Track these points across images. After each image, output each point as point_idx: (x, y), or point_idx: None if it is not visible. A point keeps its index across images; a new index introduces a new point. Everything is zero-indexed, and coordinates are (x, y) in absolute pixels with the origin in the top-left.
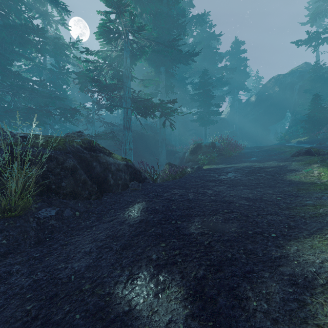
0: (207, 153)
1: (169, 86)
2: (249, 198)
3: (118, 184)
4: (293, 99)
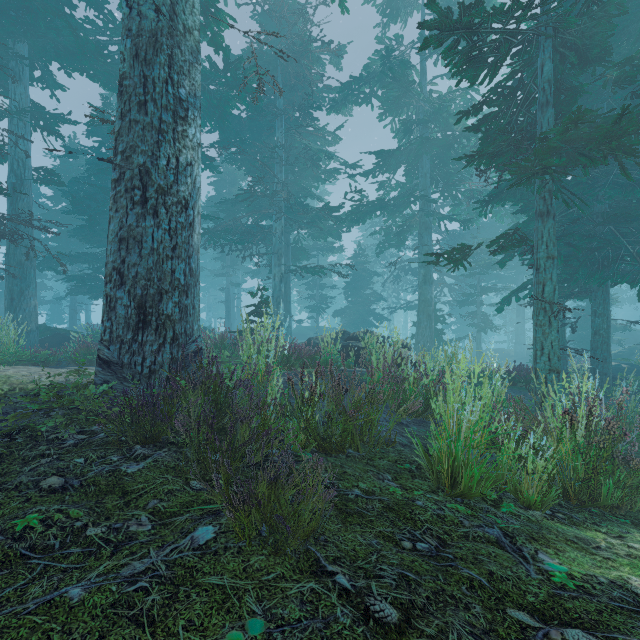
0: None
1: None
2: None
3: None
4: None
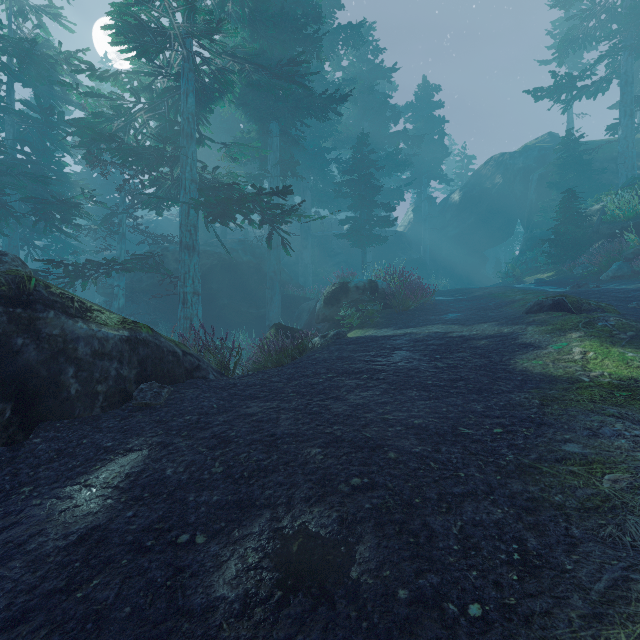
0: (361, 303)
1: (287, 162)
2: (428, 428)
3: (95, 394)
4: (529, 200)
